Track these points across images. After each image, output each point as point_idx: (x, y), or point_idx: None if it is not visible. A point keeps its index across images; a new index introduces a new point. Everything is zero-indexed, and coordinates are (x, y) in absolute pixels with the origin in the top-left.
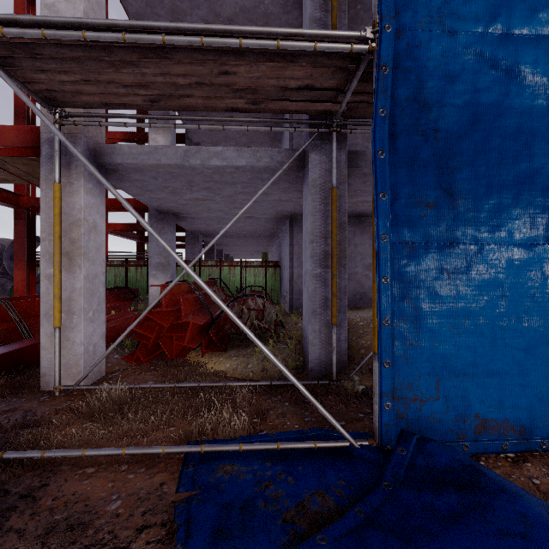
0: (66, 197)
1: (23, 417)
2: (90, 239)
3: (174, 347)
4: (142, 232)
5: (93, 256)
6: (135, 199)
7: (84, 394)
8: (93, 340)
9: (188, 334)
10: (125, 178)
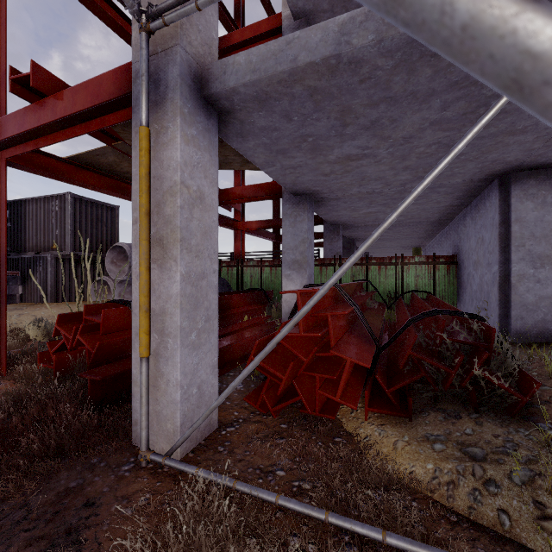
0: (159, 152)
1: (73, 523)
2: (192, 217)
3: (317, 397)
4: (278, 232)
5: (197, 243)
6: (267, 183)
7: (176, 476)
8: (197, 378)
9: (342, 382)
10: (247, 130)
